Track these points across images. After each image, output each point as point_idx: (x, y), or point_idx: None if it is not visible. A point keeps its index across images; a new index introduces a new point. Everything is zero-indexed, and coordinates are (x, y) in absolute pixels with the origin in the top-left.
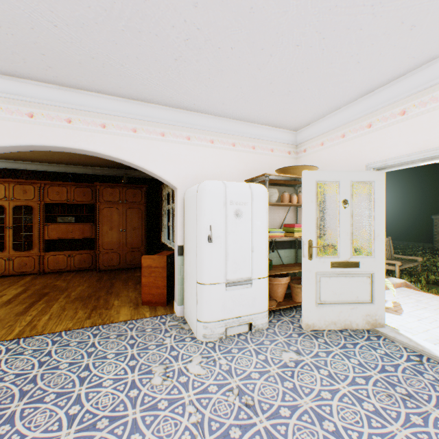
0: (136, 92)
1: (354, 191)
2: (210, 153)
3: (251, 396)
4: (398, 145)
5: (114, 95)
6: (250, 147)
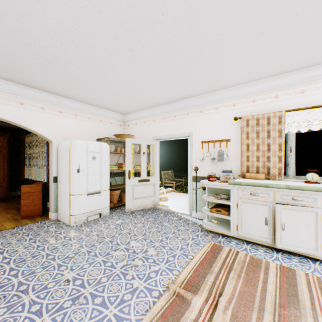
0: (27, 83)
1: (149, 148)
2: (75, 122)
3: (103, 235)
4: (163, 131)
5: (8, 80)
6: (99, 120)
